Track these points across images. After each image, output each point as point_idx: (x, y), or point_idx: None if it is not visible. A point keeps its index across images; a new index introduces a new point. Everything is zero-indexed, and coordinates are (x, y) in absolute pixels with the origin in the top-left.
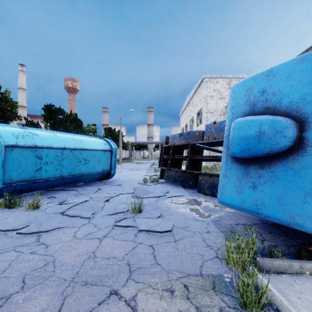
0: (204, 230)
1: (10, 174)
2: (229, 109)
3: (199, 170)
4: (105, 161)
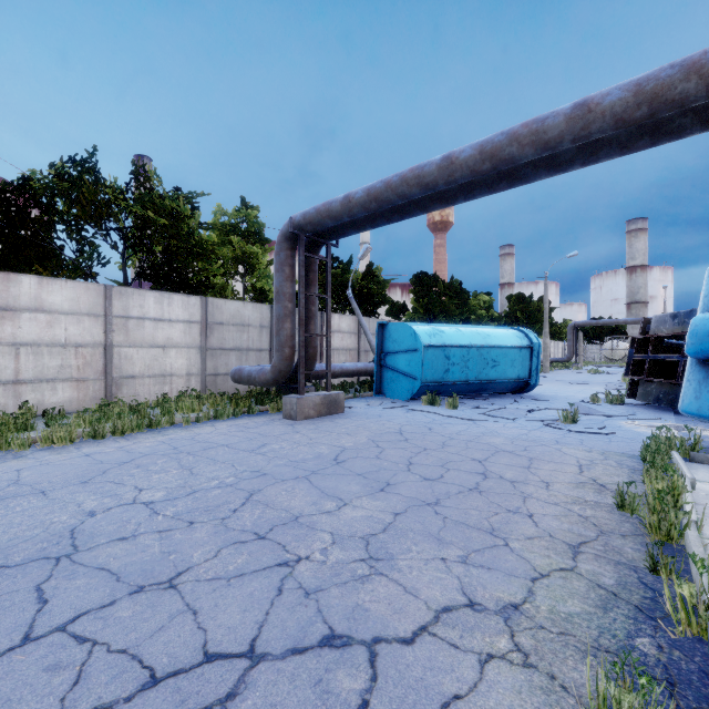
0: None
1: (426, 374)
2: (701, 298)
3: None
4: (521, 364)
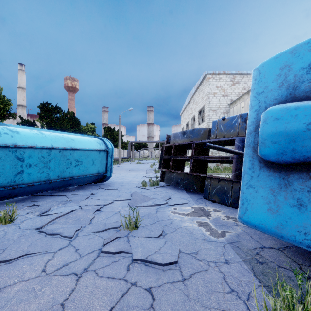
0: (220, 258)
1: None
2: (253, 97)
3: (205, 172)
4: (100, 162)
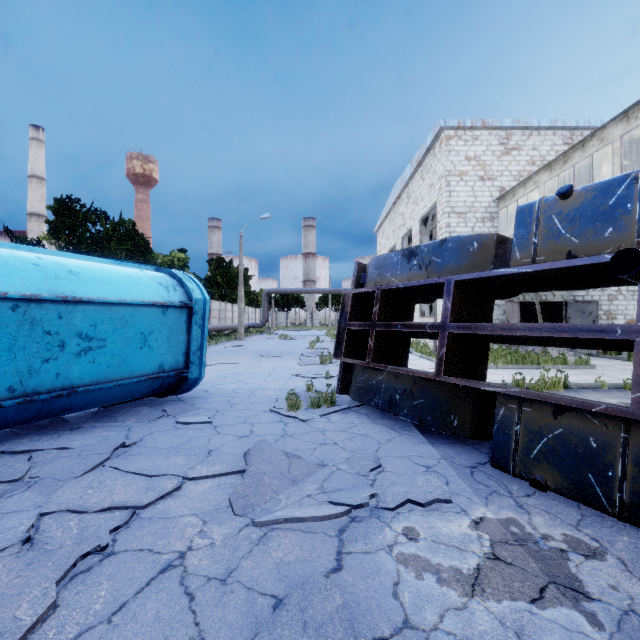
0: None
1: None
2: None
3: (481, 374)
4: (167, 340)
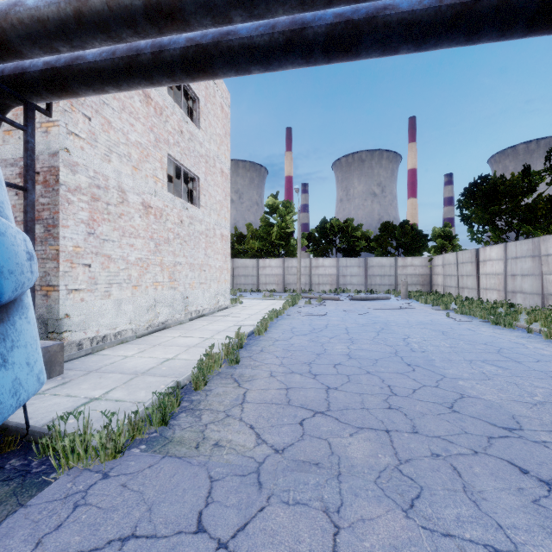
0: None
1: None
2: None
3: None
4: None
